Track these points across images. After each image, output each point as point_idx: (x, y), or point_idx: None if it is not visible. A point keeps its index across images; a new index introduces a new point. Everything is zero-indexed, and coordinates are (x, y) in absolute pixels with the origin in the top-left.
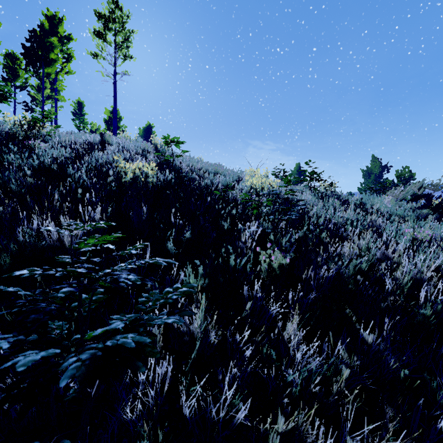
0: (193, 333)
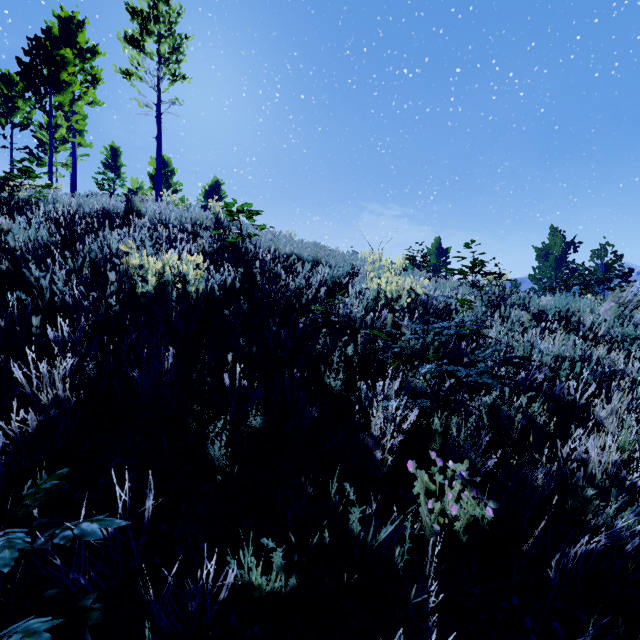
0: None
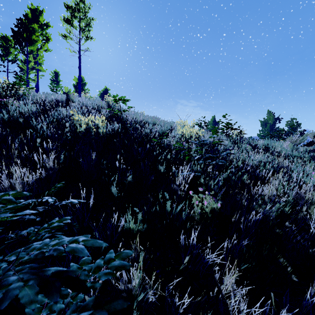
0: (130, 291)
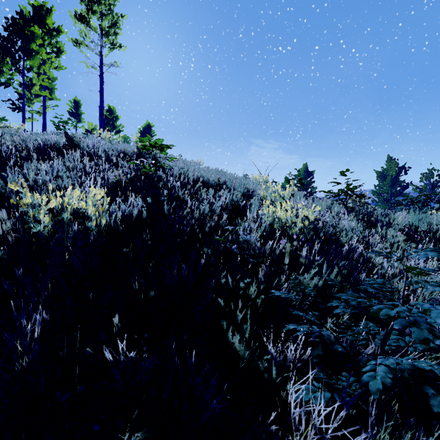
0: None
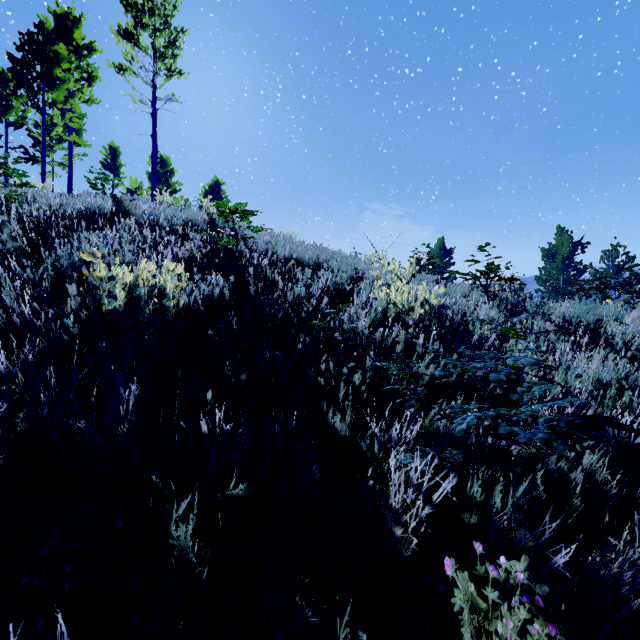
0: None
